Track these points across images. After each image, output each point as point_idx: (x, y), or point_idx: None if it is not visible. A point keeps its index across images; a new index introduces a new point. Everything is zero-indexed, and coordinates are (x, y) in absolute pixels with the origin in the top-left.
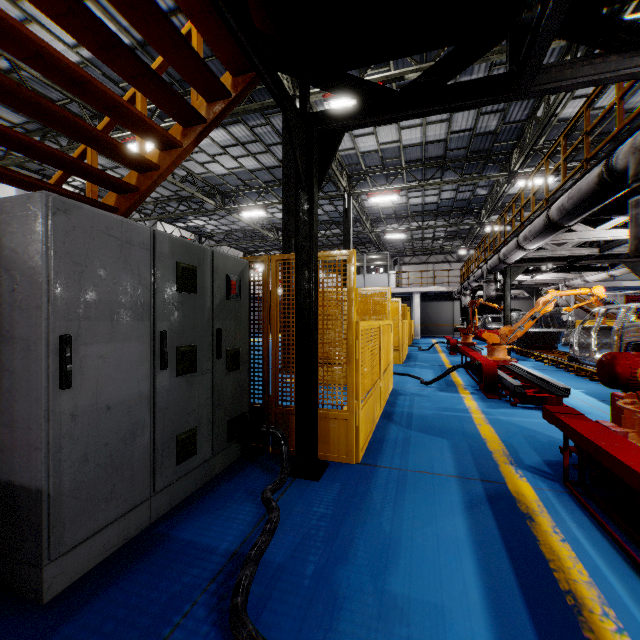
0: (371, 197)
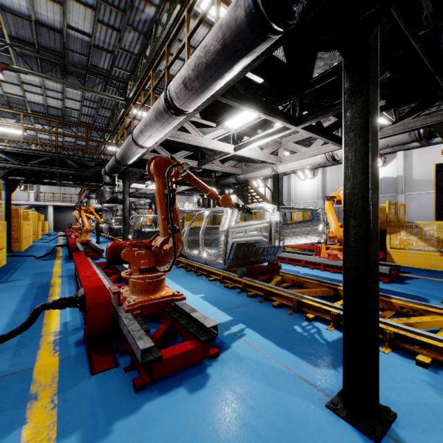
0: None
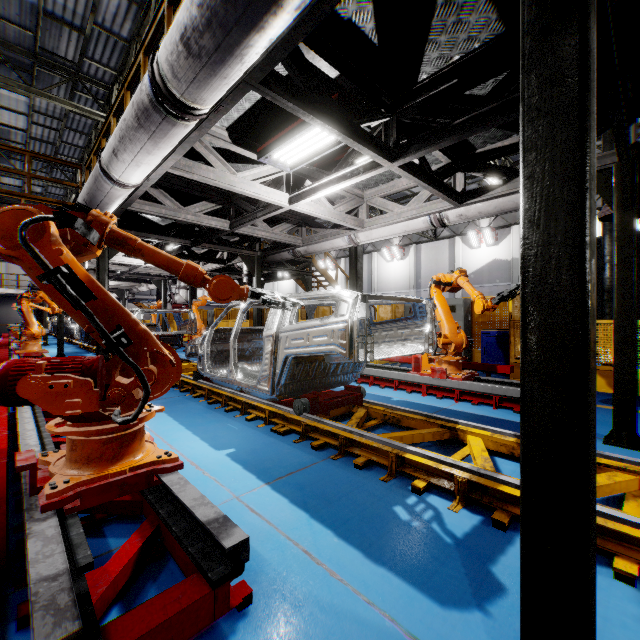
0: None
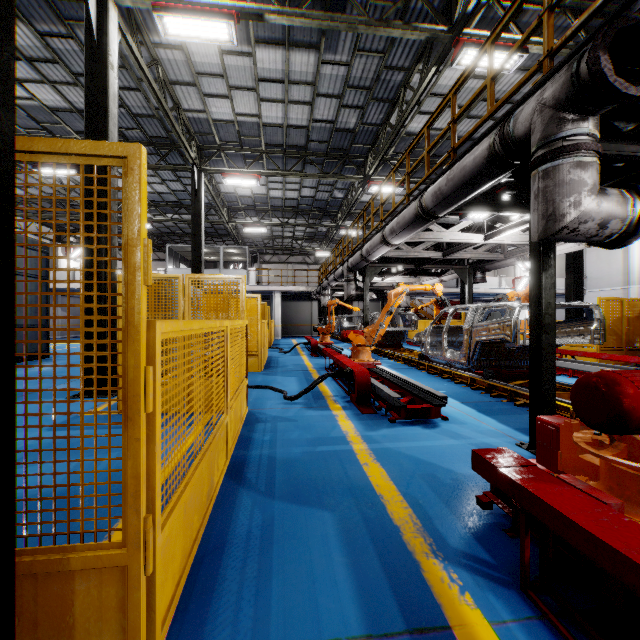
0: (227, 177)
